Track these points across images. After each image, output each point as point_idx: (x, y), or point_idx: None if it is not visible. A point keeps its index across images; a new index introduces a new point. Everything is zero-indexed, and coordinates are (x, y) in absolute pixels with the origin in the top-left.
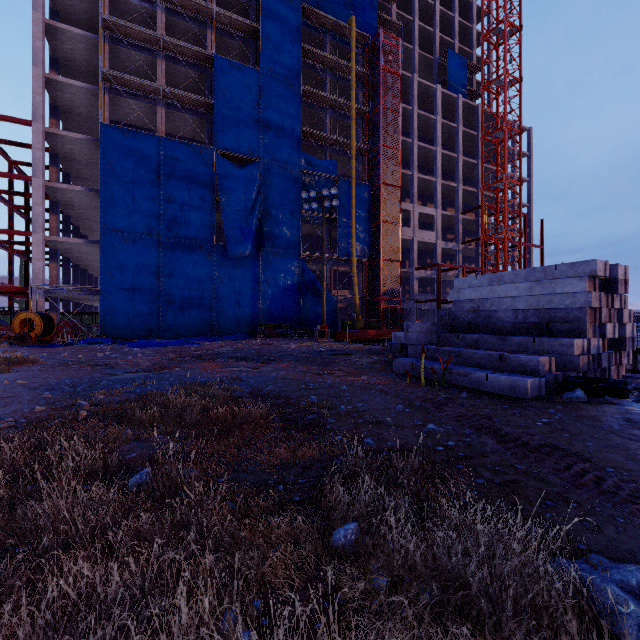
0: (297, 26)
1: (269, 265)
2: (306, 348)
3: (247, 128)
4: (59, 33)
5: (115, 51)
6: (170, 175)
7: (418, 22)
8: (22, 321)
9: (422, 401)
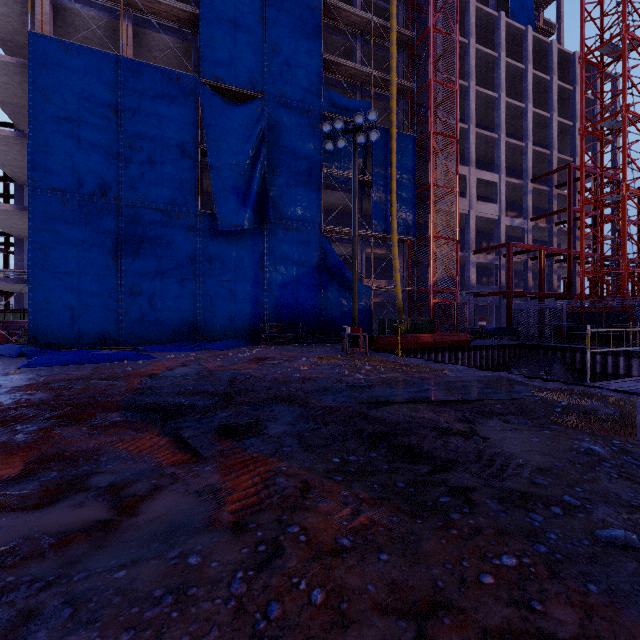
0: None
1: (277, 243)
2: (328, 372)
3: (246, 50)
4: None
5: None
6: (134, 112)
7: None
8: None
9: None
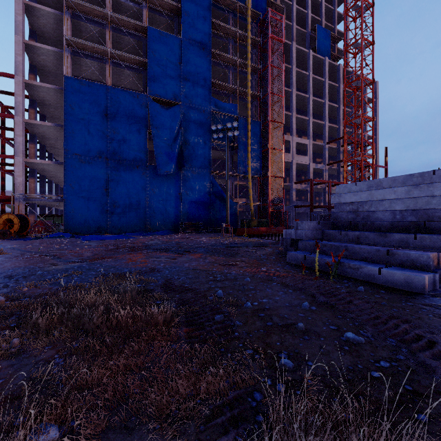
0: (208, 6)
1: (188, 180)
2: (214, 241)
3: (172, 80)
4: (35, 11)
5: (76, 24)
6: (115, 114)
7: (295, 5)
8: (4, 221)
9: (326, 297)
